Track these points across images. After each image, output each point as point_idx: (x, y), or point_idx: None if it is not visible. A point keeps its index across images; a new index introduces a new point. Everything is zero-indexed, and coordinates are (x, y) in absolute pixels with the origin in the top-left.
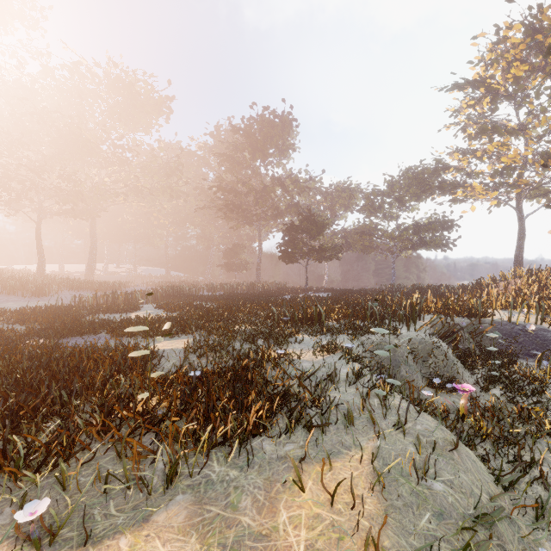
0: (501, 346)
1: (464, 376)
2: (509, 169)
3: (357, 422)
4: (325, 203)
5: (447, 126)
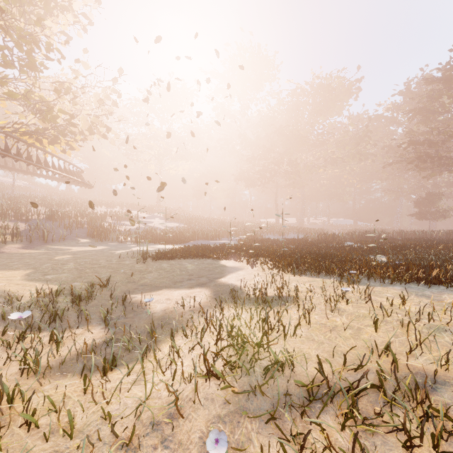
0: None
1: None
2: None
3: None
4: None
5: None
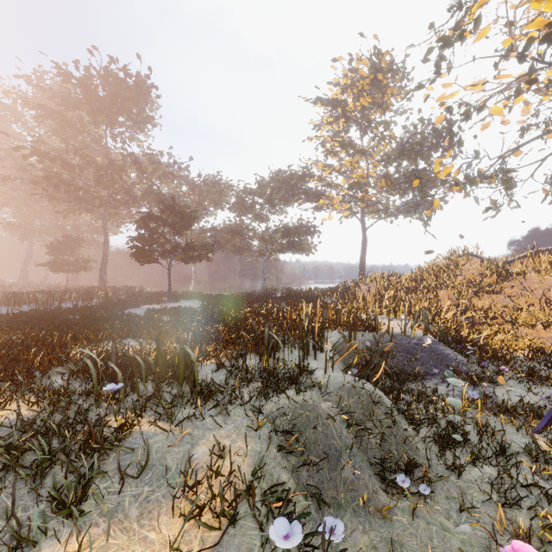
0: (402, 365)
1: (420, 448)
2: (360, 184)
3: None
4: (192, 196)
5: (310, 138)
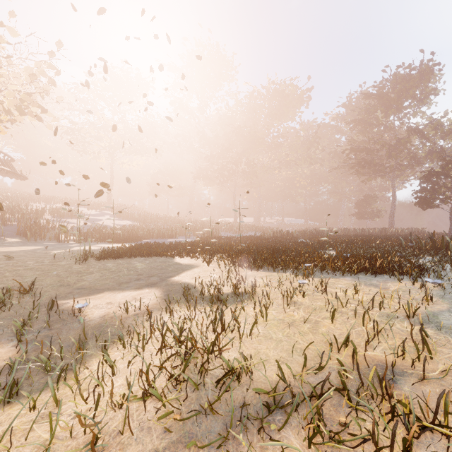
0: None
1: None
2: None
3: (445, 280)
4: None
5: None
